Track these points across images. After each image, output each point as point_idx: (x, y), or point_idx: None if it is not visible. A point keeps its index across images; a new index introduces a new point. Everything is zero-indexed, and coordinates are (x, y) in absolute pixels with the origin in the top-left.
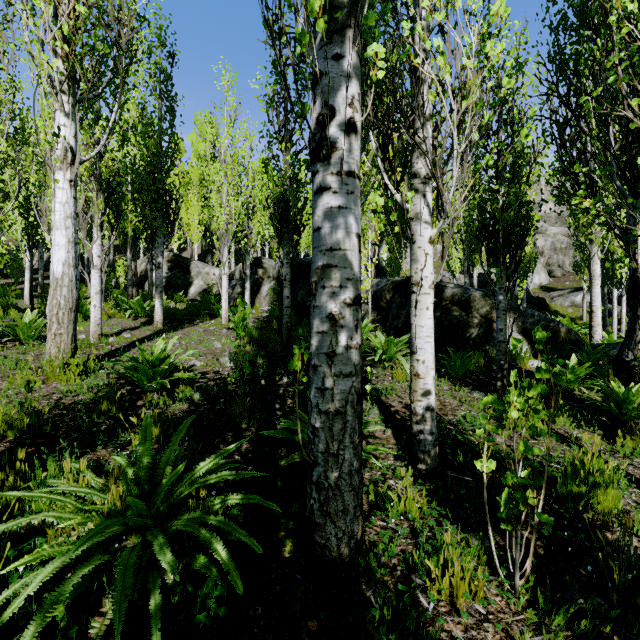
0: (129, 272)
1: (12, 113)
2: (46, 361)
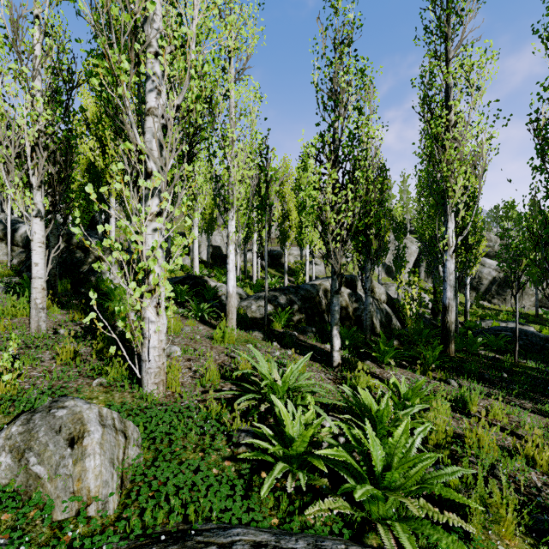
0: None
1: None
2: None
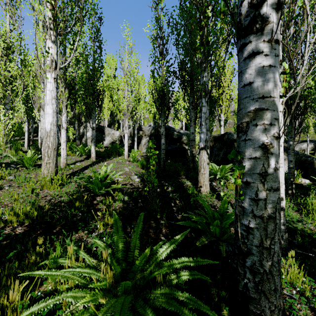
0: (76, 132)
1: (20, 51)
2: (41, 178)
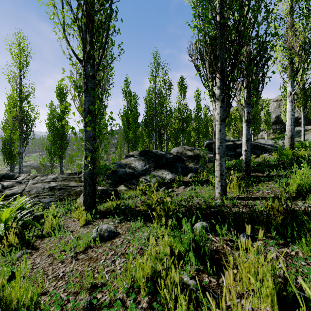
0: None
1: None
2: None
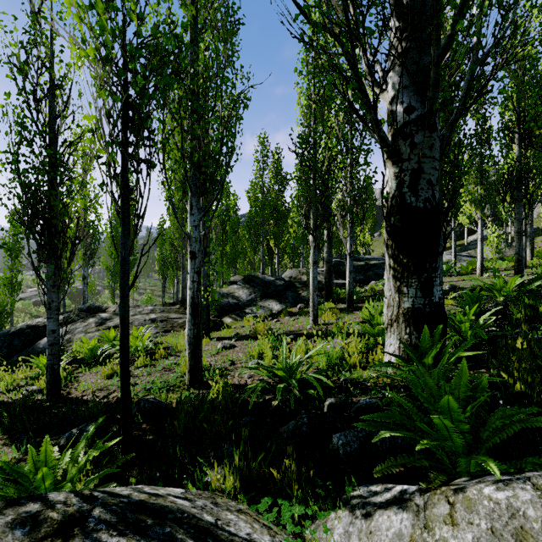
0: None
1: None
2: None
